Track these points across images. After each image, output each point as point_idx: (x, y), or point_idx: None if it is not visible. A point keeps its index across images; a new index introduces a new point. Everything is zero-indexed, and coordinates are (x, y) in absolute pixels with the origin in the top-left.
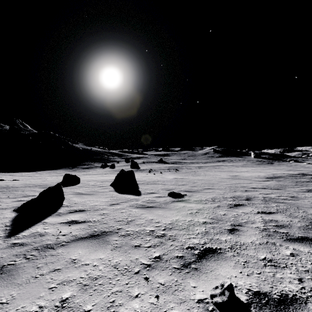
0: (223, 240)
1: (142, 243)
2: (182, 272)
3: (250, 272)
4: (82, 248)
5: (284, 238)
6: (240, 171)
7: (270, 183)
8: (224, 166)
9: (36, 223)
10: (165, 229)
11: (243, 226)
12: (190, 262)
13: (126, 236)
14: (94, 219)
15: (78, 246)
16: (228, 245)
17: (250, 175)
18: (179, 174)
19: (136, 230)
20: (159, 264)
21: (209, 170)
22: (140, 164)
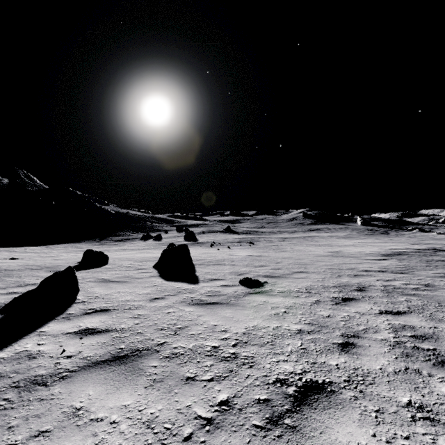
0: (333, 365)
1: (199, 372)
2: (268, 437)
3: (391, 434)
4: (95, 384)
5: (433, 360)
6: (343, 245)
7: (389, 262)
8: (320, 237)
9: (27, 334)
10: (236, 345)
11: (361, 337)
12: (282, 412)
13: (172, 358)
14: (123, 325)
15: (89, 379)
16: (344, 376)
17: (359, 250)
18: (254, 250)
19: (189, 347)
20: (227, 418)
21: (298, 244)
22: (198, 235)
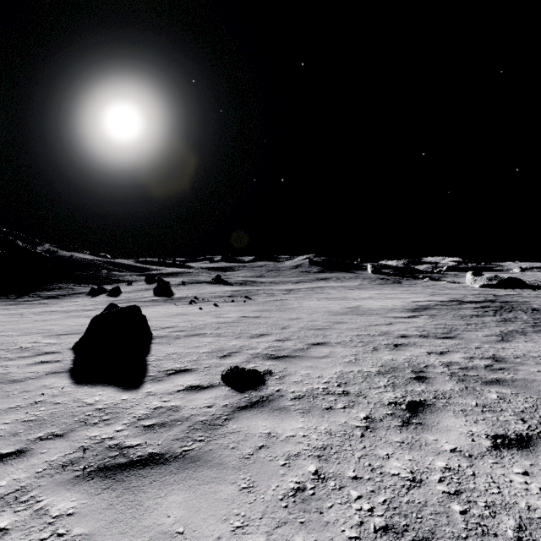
0: None
1: None
2: None
3: None
4: None
5: None
6: (360, 298)
7: (422, 321)
8: (331, 288)
9: None
10: None
11: None
12: None
13: None
14: None
15: None
16: None
17: (380, 305)
18: (251, 307)
19: None
20: None
21: (307, 297)
22: (176, 287)
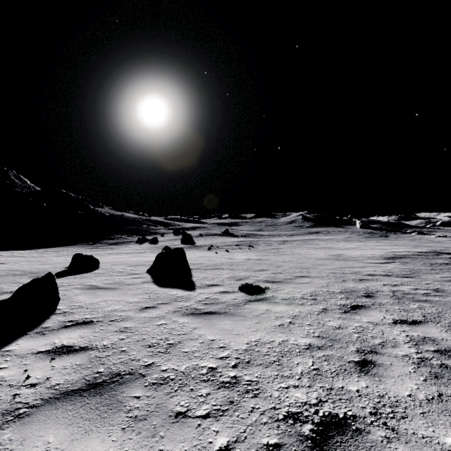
0: (354, 392)
1: (192, 405)
2: None
3: None
4: (58, 426)
5: None
6: (344, 248)
7: (393, 266)
8: (320, 240)
9: None
10: (237, 366)
11: (379, 354)
12: None
13: (160, 385)
14: (106, 341)
15: (52, 418)
16: (368, 407)
17: (360, 254)
18: (254, 253)
19: (181, 369)
20: None
21: (298, 247)
22: (196, 238)
